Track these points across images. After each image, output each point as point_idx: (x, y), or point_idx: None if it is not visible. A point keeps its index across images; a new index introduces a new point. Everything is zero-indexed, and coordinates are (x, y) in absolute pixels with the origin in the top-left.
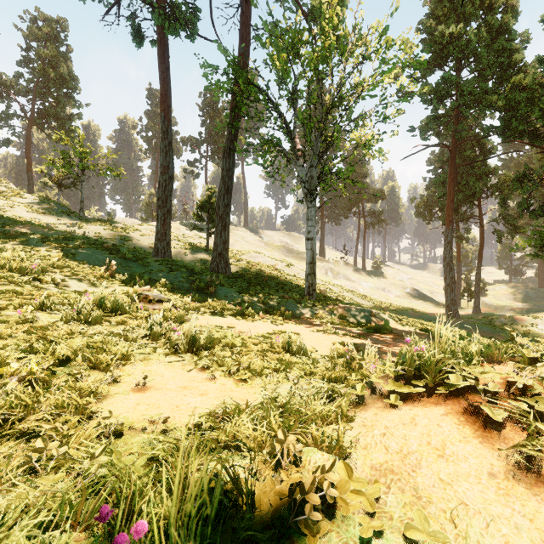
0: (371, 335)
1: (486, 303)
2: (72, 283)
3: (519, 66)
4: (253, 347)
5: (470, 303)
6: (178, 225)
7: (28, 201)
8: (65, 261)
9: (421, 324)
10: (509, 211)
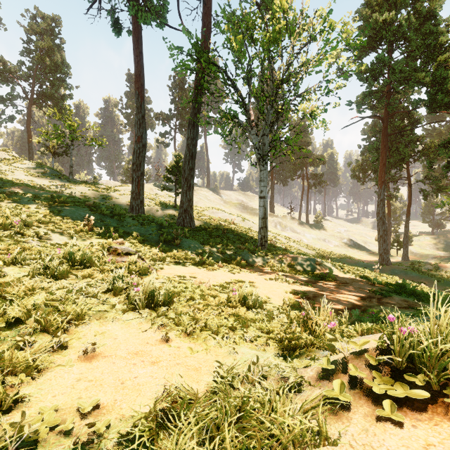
0: (317, 282)
1: (412, 251)
2: (54, 236)
3: (444, 47)
4: (211, 299)
5: (398, 252)
6: (152, 186)
7: (26, 166)
8: (51, 217)
9: (359, 271)
10: (432, 173)
